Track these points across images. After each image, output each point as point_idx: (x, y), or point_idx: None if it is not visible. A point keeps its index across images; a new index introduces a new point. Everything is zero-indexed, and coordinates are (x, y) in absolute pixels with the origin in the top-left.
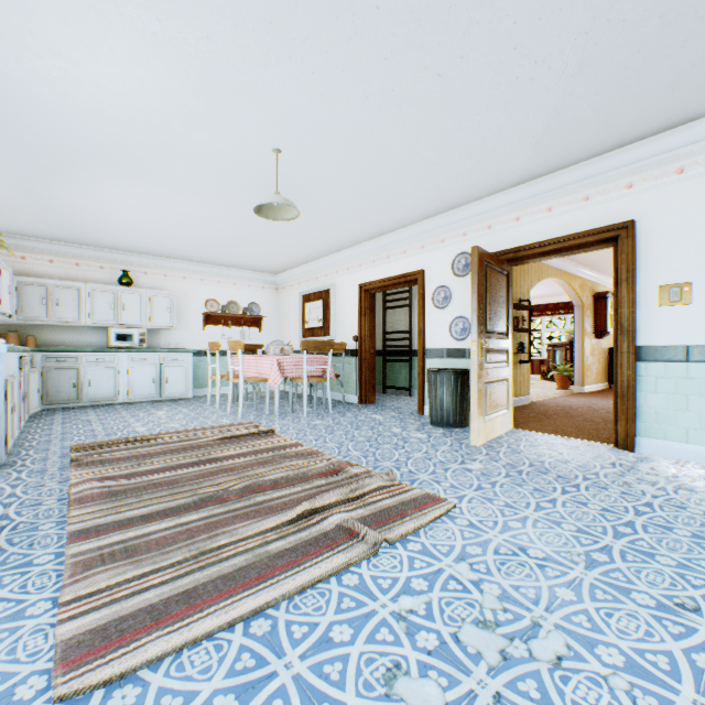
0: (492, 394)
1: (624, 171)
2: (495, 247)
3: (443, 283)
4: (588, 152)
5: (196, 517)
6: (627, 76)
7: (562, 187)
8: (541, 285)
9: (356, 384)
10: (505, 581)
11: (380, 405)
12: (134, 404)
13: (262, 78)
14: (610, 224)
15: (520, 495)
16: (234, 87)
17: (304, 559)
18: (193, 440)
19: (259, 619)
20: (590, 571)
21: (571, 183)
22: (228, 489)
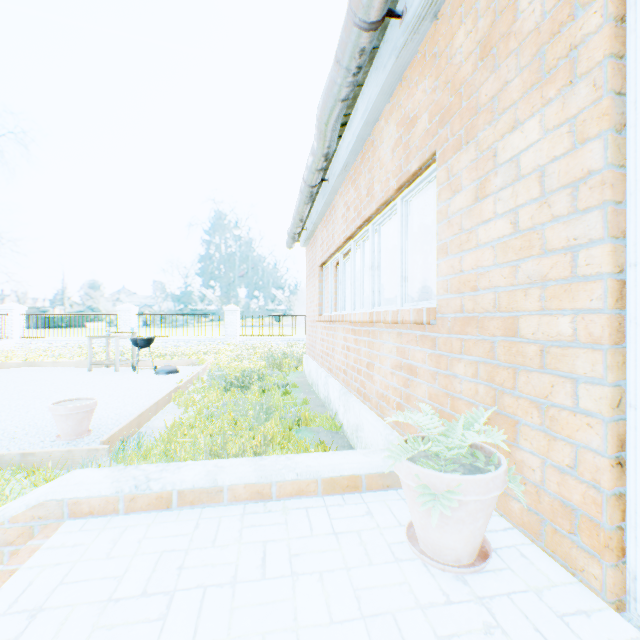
0: None
1: None
2: None
3: None
4: None
5: None
6: None
7: None
8: None
9: None
10: None
11: None
12: None
13: None
14: None
15: None
16: None
17: None
18: None
19: None
20: None
21: None
22: None
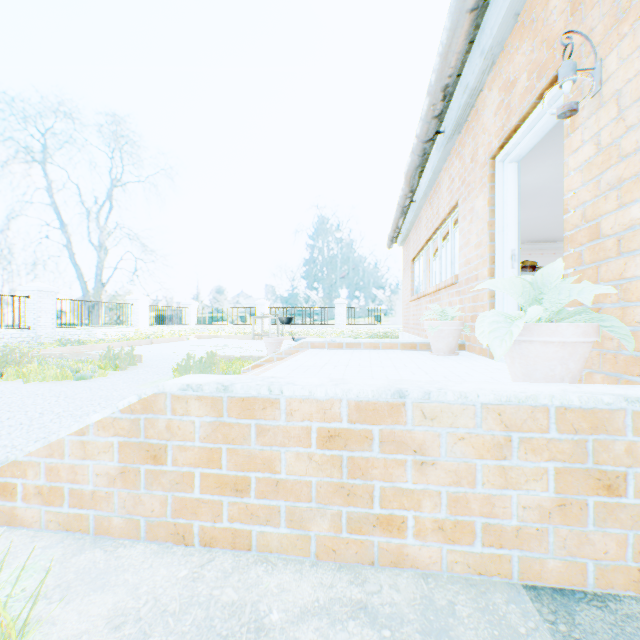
0: None
1: None
2: None
3: None
4: None
5: None
6: None
7: None
8: None
9: None
10: None
11: None
12: None
13: None
14: None
15: None
16: None
17: None
18: None
19: None
20: None
21: None
22: None
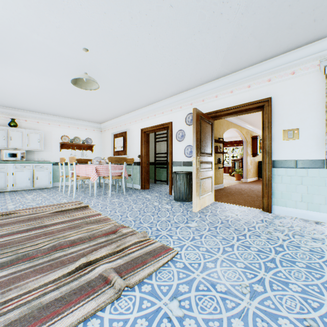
0: (204, 185)
1: (266, 72)
2: (206, 110)
3: (181, 128)
4: (250, 62)
5: (5, 273)
6: (270, 17)
7: (237, 80)
8: (229, 132)
9: (139, 179)
10: (200, 315)
11: (151, 190)
12: (17, 192)
13: None
14: (260, 99)
15: (215, 243)
16: (48, 2)
17: (65, 308)
18: (37, 213)
19: None
20: (253, 301)
21: (242, 78)
22: (38, 249)
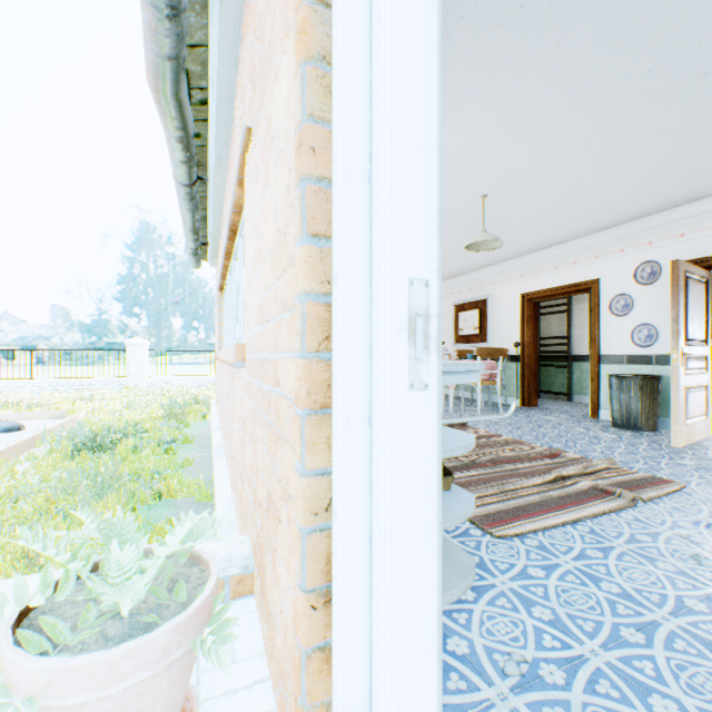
0: (691, 400)
1: None
2: (688, 254)
3: (622, 291)
4: None
5: (474, 473)
6: None
7: None
8: None
9: (516, 388)
10: None
11: (544, 408)
12: None
13: (499, 154)
14: None
15: None
16: (473, 162)
17: (582, 501)
18: None
19: (577, 525)
20: None
21: None
22: (480, 459)
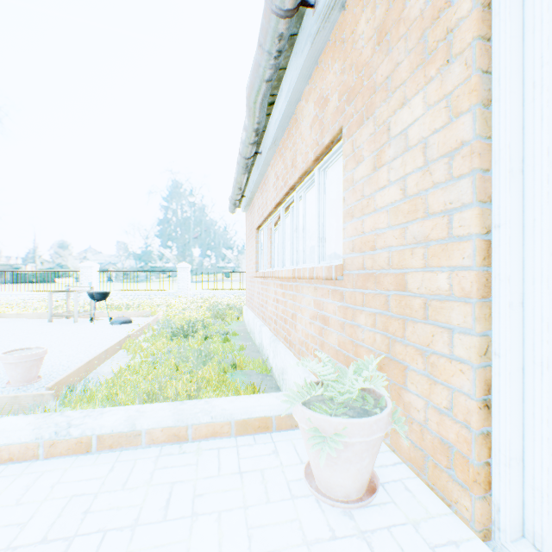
0: None
1: None
2: None
3: None
4: None
5: None
6: None
7: None
8: None
9: None
10: None
11: None
12: None
13: None
14: None
15: None
16: None
17: None
18: None
19: None
20: None
21: None
22: None
